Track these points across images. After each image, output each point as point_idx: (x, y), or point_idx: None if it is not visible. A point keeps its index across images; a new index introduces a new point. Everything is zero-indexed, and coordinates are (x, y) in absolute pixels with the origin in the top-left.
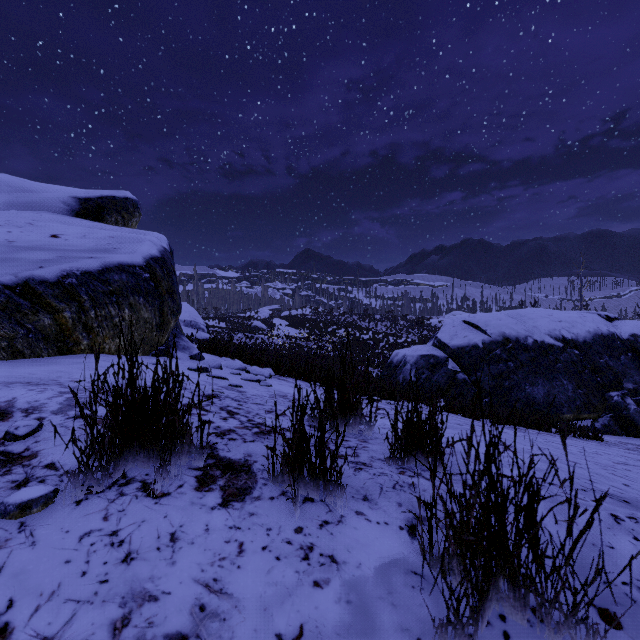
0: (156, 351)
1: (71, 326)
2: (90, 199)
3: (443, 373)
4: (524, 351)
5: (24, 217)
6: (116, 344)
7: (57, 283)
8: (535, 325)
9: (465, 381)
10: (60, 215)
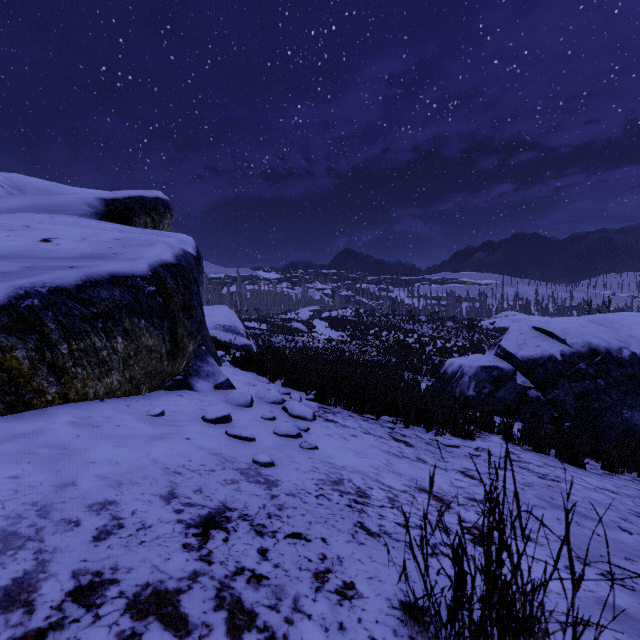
0: (170, 383)
1: (28, 369)
2: (117, 200)
3: (510, 389)
4: (618, 366)
5: (30, 220)
6: (106, 385)
7: (7, 307)
8: (631, 334)
9: (539, 399)
10: (81, 218)
